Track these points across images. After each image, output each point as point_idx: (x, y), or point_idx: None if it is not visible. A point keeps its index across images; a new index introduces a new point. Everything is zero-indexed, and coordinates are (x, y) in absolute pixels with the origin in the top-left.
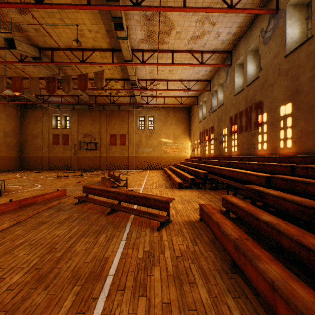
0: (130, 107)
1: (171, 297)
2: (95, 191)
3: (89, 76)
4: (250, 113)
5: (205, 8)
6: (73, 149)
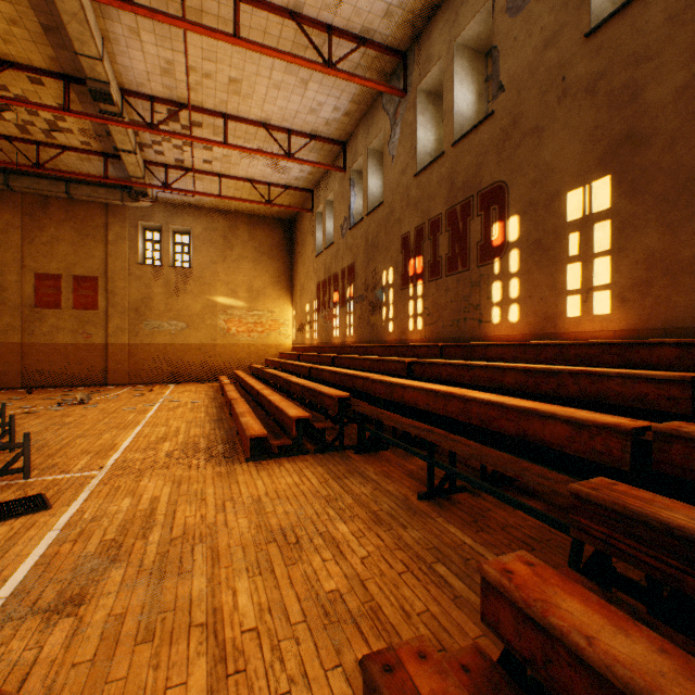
0: (112, 192)
1: None
2: None
3: None
4: (466, 220)
5: None
6: None
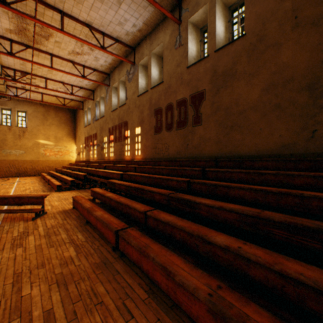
0: None
1: (42, 242)
2: None
3: None
4: (121, 128)
5: (82, 39)
6: None
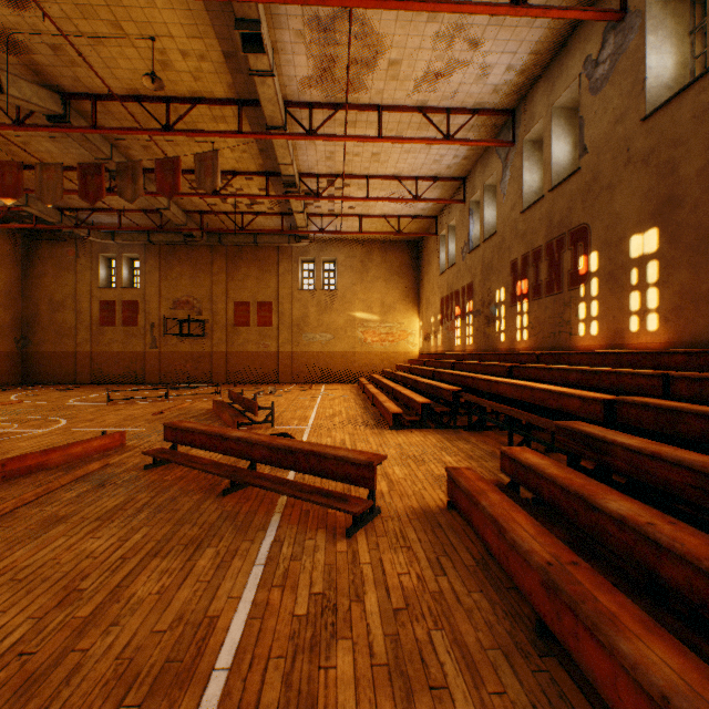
0: (282, 238)
1: None
2: (193, 436)
3: (186, 163)
4: (560, 252)
5: (457, 2)
6: (148, 336)
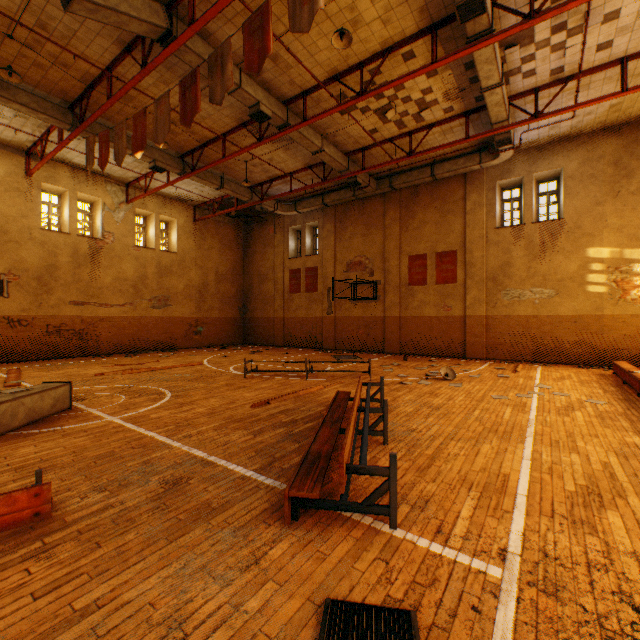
0: (469, 159)
1: None
2: None
3: (323, 67)
4: None
5: None
6: (324, 301)
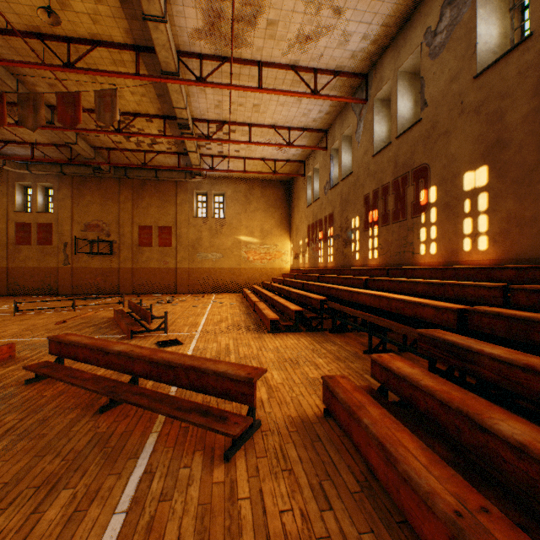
0: (180, 174)
1: None
2: (76, 350)
3: (91, 103)
4: (404, 187)
5: None
6: (61, 254)
